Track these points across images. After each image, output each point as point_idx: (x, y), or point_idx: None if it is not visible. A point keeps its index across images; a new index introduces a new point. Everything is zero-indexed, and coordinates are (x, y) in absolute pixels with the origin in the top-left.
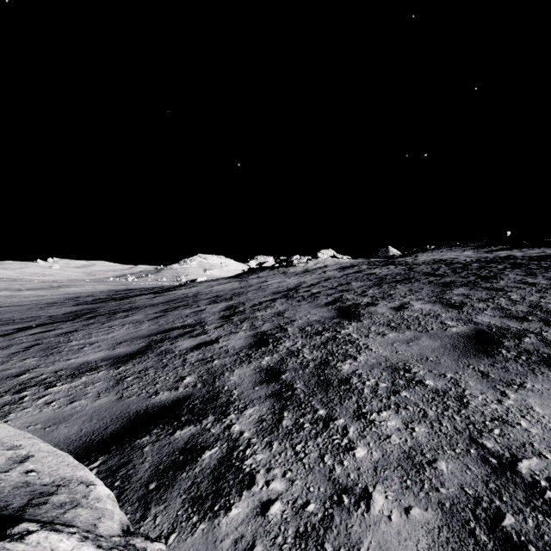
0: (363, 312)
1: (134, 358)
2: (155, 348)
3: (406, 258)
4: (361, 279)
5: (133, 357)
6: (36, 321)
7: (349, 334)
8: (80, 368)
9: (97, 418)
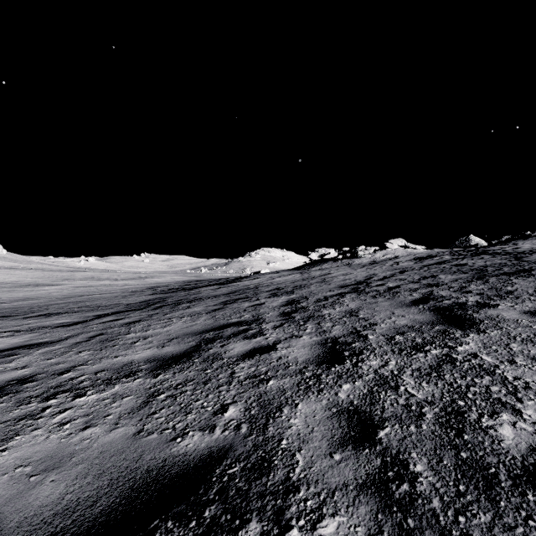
0: (479, 317)
1: (178, 363)
2: (203, 350)
3: (502, 247)
4: (449, 271)
5: (177, 361)
6: (115, 309)
7: (475, 354)
8: (120, 371)
9: (95, 473)
